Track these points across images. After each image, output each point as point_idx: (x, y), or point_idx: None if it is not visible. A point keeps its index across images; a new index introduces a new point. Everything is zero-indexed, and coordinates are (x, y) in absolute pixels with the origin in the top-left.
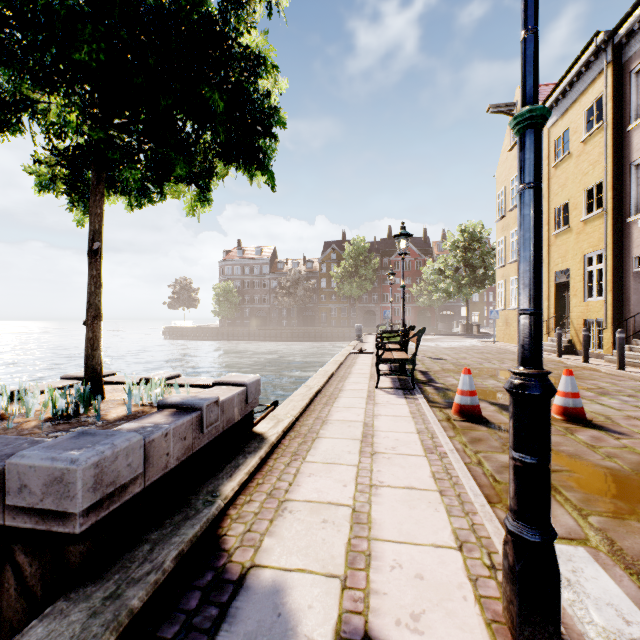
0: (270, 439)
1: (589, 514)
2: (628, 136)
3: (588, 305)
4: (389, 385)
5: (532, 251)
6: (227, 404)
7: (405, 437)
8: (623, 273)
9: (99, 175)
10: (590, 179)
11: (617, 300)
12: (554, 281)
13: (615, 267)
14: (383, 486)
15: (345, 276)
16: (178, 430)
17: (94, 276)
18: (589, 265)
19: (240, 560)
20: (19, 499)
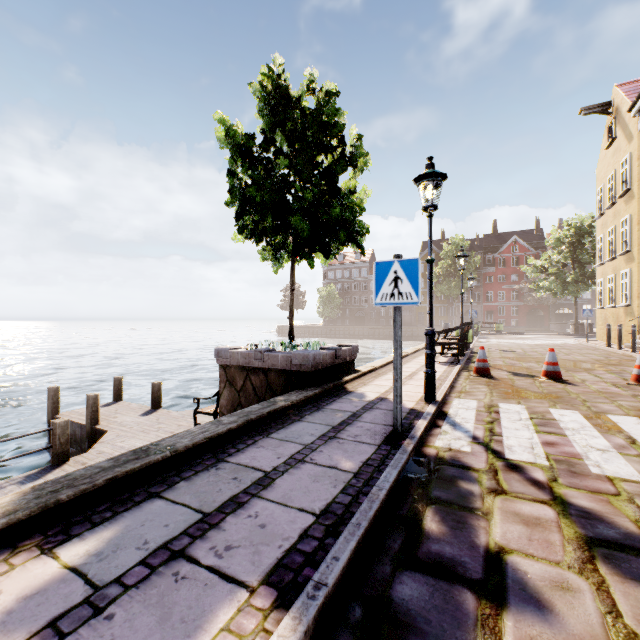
0: (362, 371)
1: (494, 397)
2: None
3: None
4: (444, 361)
5: (429, 297)
6: (344, 352)
7: None
8: None
9: (294, 258)
10: None
11: None
12: None
13: None
14: (407, 384)
15: (442, 276)
16: (329, 354)
17: (292, 299)
18: None
19: (351, 389)
20: (295, 362)
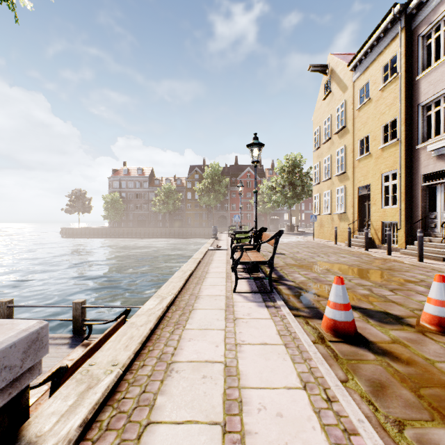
0: None
1: None
2: (417, 84)
3: (385, 211)
4: (246, 287)
5: None
6: None
7: (290, 404)
8: (413, 187)
9: None
10: (387, 117)
11: (408, 207)
12: (358, 194)
13: (407, 182)
14: None
15: (205, 190)
16: None
17: None
18: (385, 181)
19: None
20: None
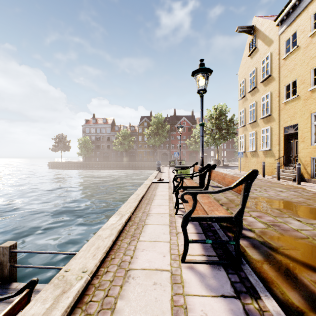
0: None
1: None
2: None
3: (315, 148)
4: (198, 247)
5: None
6: None
7: None
8: None
9: None
10: None
11: None
12: (284, 133)
13: None
14: None
15: (151, 134)
16: None
17: None
18: (314, 120)
19: None
20: None
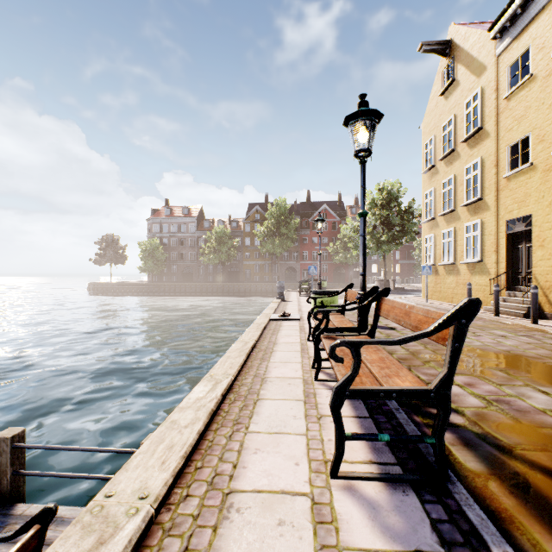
0: None
1: None
2: None
3: None
4: (361, 446)
5: None
6: None
7: None
8: None
9: None
10: None
11: None
12: (506, 231)
13: None
14: None
15: (268, 235)
16: None
17: None
18: None
19: None
20: None
